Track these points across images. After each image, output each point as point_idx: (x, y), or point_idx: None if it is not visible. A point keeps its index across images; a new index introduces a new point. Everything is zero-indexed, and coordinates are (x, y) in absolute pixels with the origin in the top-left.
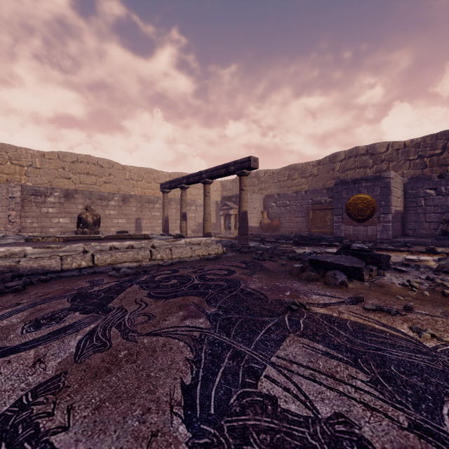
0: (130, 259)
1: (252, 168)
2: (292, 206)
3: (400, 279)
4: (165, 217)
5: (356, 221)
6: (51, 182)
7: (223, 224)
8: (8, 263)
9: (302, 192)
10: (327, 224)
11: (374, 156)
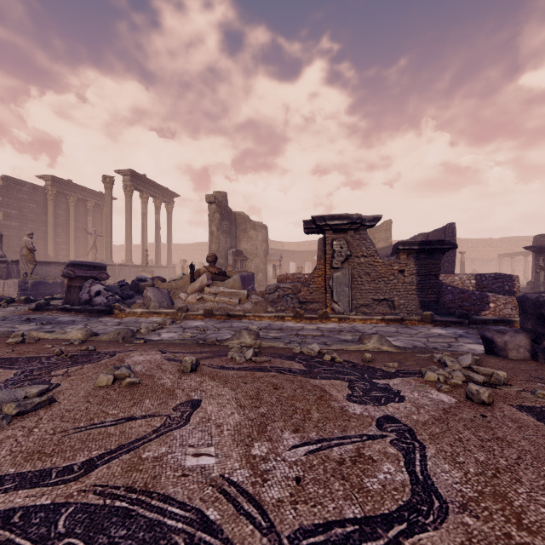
0: None
1: None
2: None
3: None
4: (501, 271)
5: None
6: None
7: None
8: None
9: None
10: None
11: None
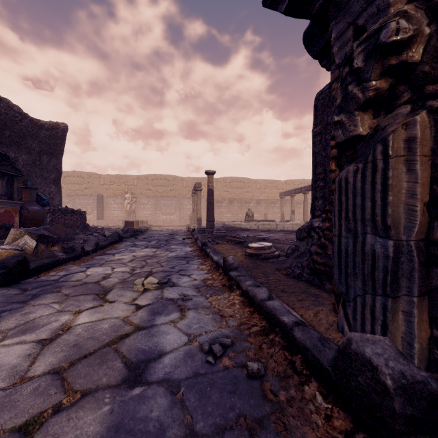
0: (269, 228)
1: None
2: None
3: None
4: (282, 212)
5: None
6: (220, 195)
7: None
8: (239, 226)
9: None
10: None
11: None
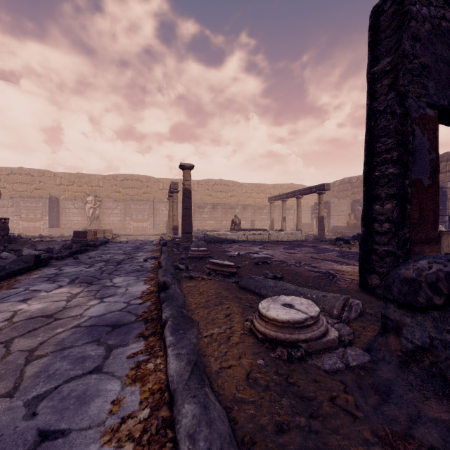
0: (260, 239)
1: (325, 190)
2: None
3: None
4: (272, 219)
5: None
6: (202, 199)
7: (315, 224)
8: (224, 237)
9: None
10: None
11: None
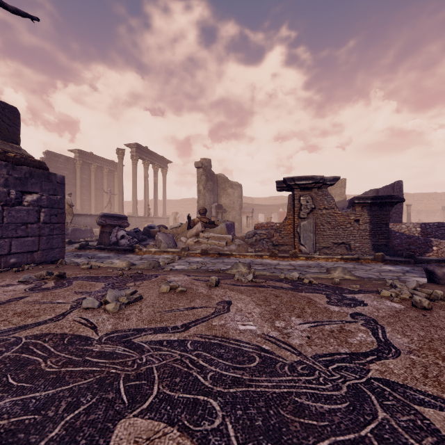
0: None
1: None
2: None
3: None
4: (444, 220)
5: None
6: None
7: None
8: None
9: None
10: None
11: None
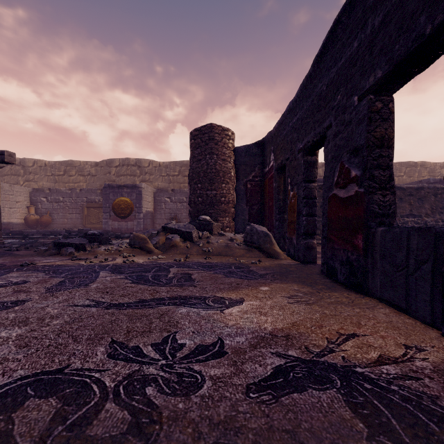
0: None
1: (6, 162)
2: (67, 203)
3: (107, 248)
4: None
5: (120, 218)
6: None
7: None
8: None
9: (77, 190)
10: (100, 220)
11: (141, 168)
